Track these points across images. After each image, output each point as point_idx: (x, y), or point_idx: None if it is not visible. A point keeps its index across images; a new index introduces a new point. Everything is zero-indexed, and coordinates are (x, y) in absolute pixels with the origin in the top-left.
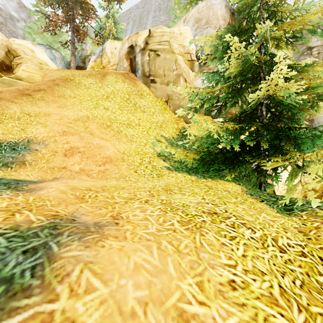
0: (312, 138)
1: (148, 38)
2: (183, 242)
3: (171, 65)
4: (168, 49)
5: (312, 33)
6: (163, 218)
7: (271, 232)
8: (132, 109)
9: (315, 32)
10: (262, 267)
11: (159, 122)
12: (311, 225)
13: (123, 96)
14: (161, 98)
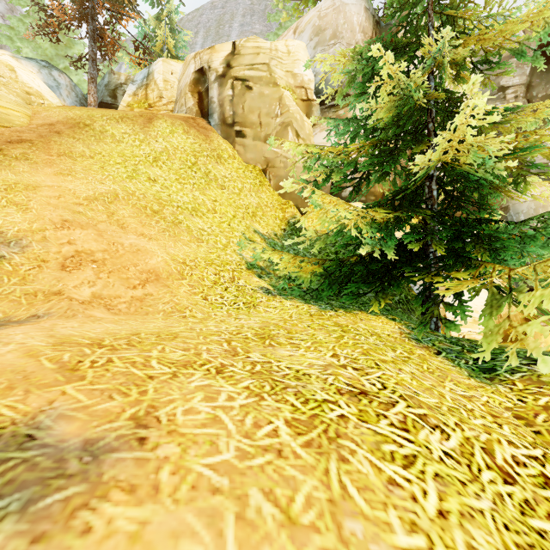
0: (518, 238)
1: (231, 57)
2: (301, 488)
3: (272, 107)
4: (267, 78)
5: (516, 55)
6: (255, 416)
7: (478, 432)
8: (202, 182)
9: (521, 54)
10: (488, 547)
11: (250, 207)
12: (535, 403)
13: (185, 159)
14: (255, 165)
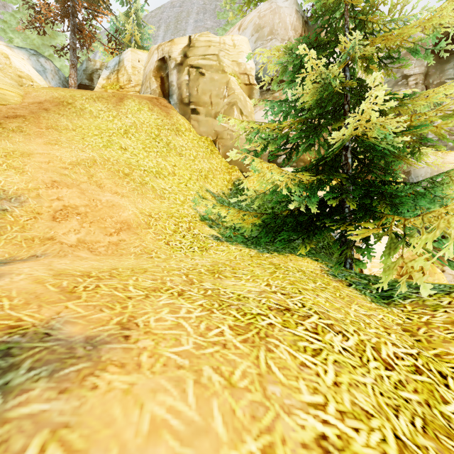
0: (413, 196)
1: (187, 49)
2: (239, 367)
3: (221, 90)
4: (217, 66)
5: (412, 52)
6: (207, 323)
7: (370, 336)
8: (164, 150)
9: (416, 52)
10: (365, 403)
11: (203, 171)
12: (419, 320)
13: (150, 131)
14: (207, 136)
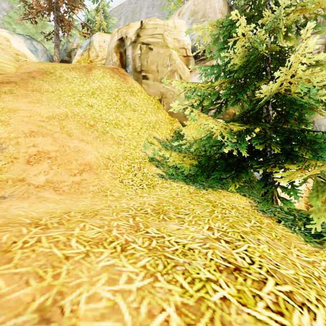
0: None
1: (139, 30)
2: None
3: (165, 61)
4: (162, 42)
5: None
6: (149, 302)
7: None
8: (122, 107)
9: None
10: None
11: (151, 123)
12: None
13: (111, 93)
14: (154, 96)
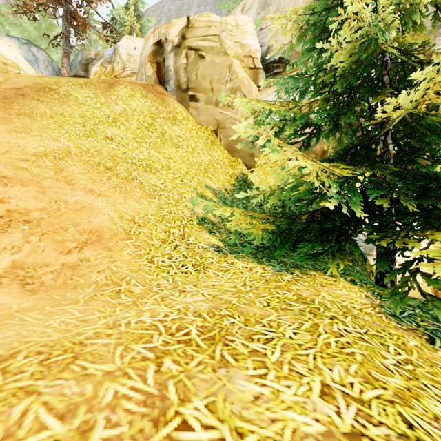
0: None
1: (185, 30)
2: None
3: (222, 74)
4: (218, 48)
5: None
6: None
7: None
8: (158, 141)
9: None
10: None
11: (202, 165)
12: None
13: (142, 120)
14: (207, 126)
